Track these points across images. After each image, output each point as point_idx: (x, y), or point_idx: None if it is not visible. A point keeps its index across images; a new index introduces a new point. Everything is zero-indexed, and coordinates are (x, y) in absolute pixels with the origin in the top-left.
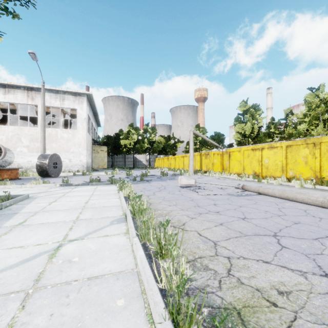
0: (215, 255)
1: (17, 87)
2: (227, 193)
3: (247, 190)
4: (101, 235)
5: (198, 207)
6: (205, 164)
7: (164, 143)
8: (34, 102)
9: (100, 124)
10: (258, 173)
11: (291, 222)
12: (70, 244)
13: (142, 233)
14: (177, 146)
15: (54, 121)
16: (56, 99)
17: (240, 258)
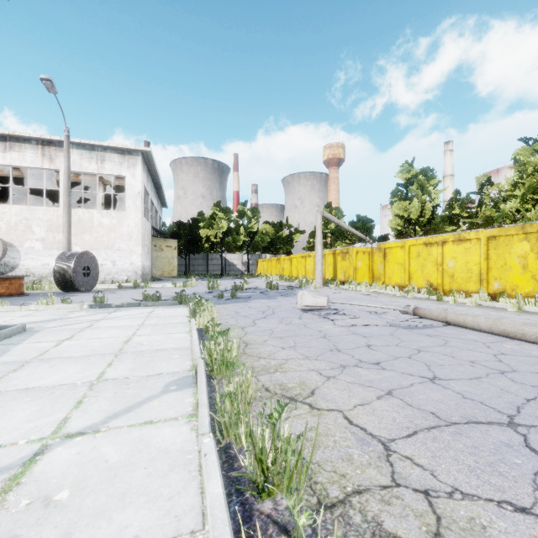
0: (392, 484)
1: (25, 141)
2: (388, 323)
3: (424, 317)
4: (138, 421)
5: (338, 353)
6: (343, 269)
7: (273, 234)
8: (54, 165)
9: (165, 203)
10: (436, 285)
11: (533, 389)
12: (64, 446)
13: (225, 420)
14: (294, 239)
15: (89, 197)
16: (91, 159)
17: (454, 495)
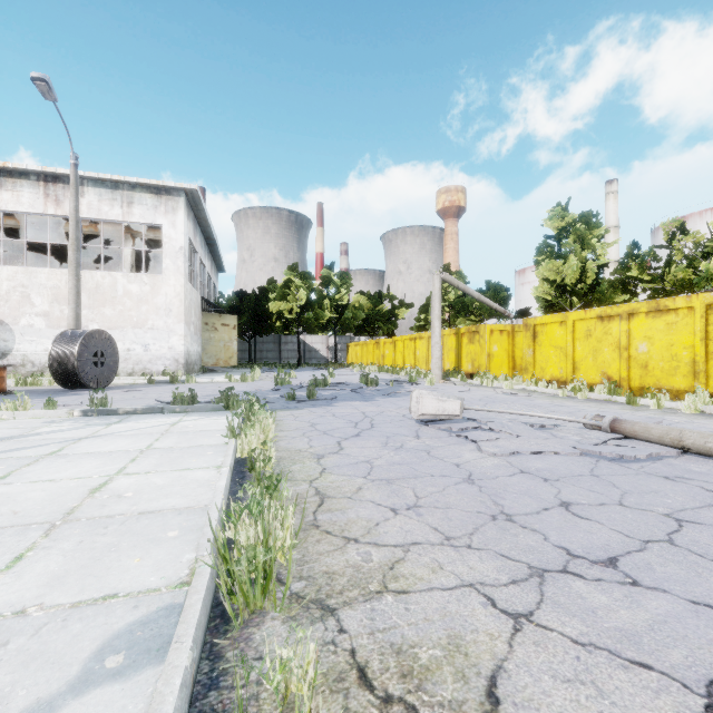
0: None
1: (20, 175)
2: (575, 450)
3: (633, 436)
4: None
5: (510, 526)
6: (470, 356)
7: (369, 309)
8: (61, 209)
9: (223, 267)
10: (618, 380)
11: None
12: None
13: None
14: (398, 315)
15: (118, 258)
16: (113, 202)
17: None
